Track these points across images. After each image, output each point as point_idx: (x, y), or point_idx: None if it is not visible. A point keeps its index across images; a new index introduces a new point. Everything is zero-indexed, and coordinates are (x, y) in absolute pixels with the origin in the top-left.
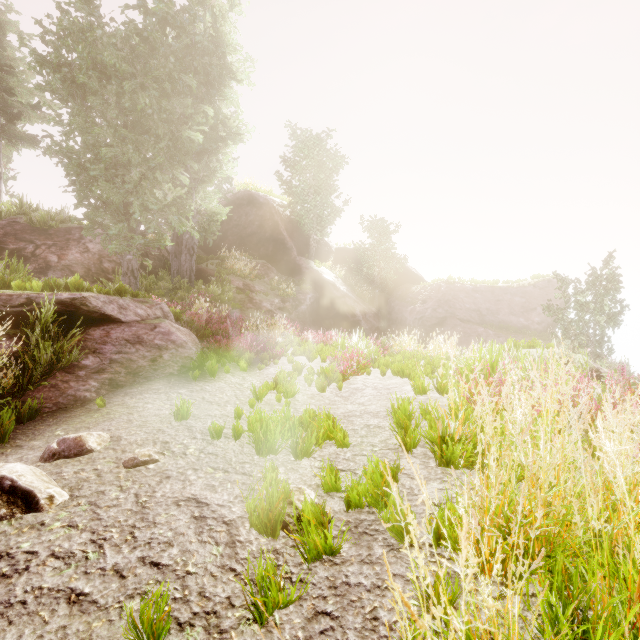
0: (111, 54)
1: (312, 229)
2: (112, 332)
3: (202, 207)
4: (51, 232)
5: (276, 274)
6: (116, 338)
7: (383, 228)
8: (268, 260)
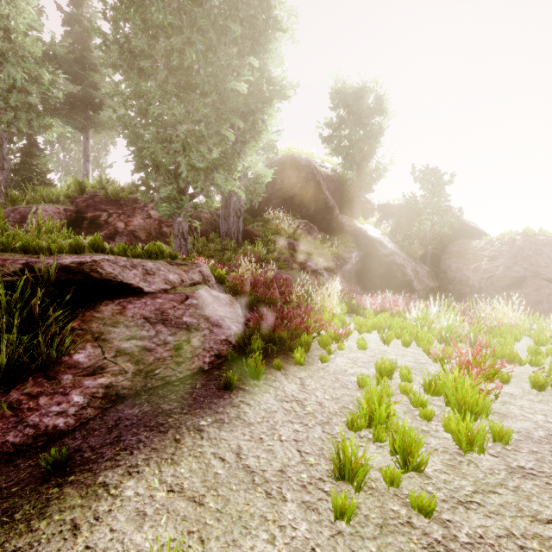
0: (160, 13)
1: (354, 186)
2: (129, 307)
3: (248, 170)
4: (122, 202)
5: (318, 233)
6: (132, 315)
7: (437, 178)
8: (310, 220)
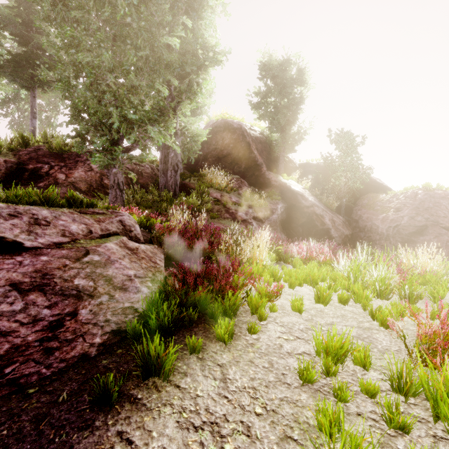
0: None
1: (279, 147)
2: None
3: (185, 129)
4: (65, 156)
5: (248, 187)
6: None
7: (350, 140)
8: (241, 176)
